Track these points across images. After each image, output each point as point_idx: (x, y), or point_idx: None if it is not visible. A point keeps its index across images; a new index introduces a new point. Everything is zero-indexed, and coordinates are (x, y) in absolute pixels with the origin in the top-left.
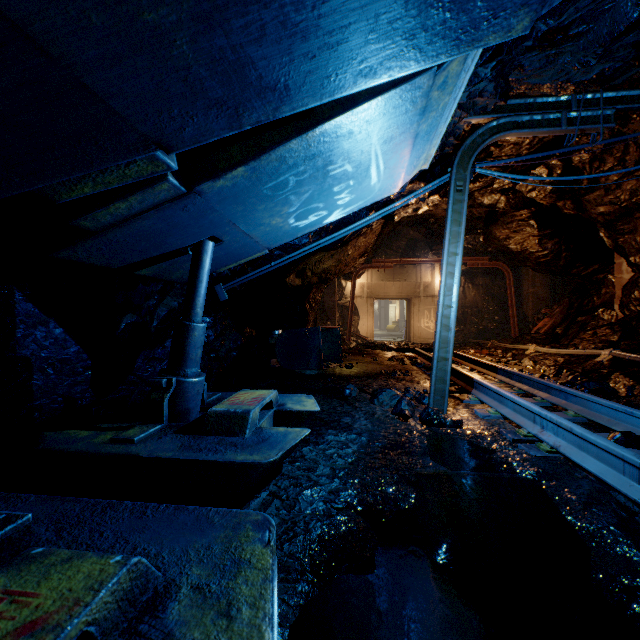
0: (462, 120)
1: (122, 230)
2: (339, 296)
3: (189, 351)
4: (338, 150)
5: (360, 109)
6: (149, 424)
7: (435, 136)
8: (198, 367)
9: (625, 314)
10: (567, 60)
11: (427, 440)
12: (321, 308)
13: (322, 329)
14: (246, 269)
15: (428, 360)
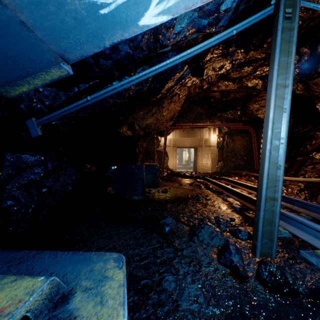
0: None
1: None
2: (157, 145)
3: None
4: None
5: None
6: None
7: None
8: None
9: None
10: None
11: None
12: (146, 152)
13: (146, 165)
14: None
15: (217, 186)
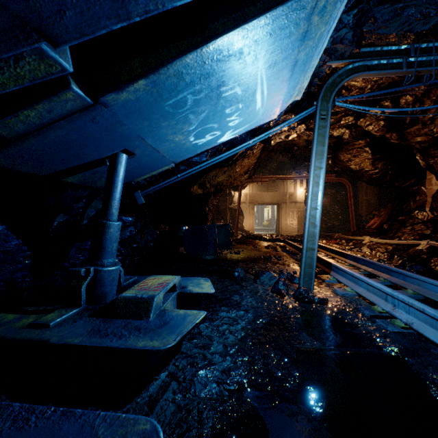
0: (325, 64)
1: (38, 139)
2: (229, 202)
3: (105, 245)
4: (229, 71)
5: (250, 26)
6: (68, 308)
7: (308, 69)
8: (114, 258)
9: (434, 215)
10: (411, 12)
11: (301, 316)
12: (217, 210)
13: (217, 225)
14: (159, 180)
15: (294, 248)
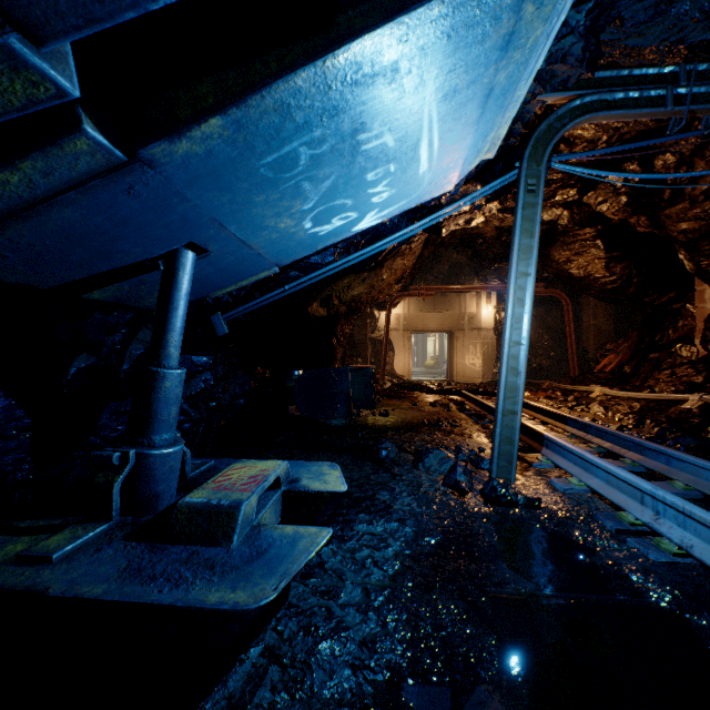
0: (535, 98)
1: (30, 225)
2: (371, 329)
3: (157, 410)
4: (374, 103)
5: (412, 18)
6: (89, 523)
7: (510, 104)
8: (172, 432)
9: (709, 350)
10: (684, 9)
11: (496, 530)
12: (350, 343)
13: (351, 368)
14: (253, 294)
15: (479, 406)
